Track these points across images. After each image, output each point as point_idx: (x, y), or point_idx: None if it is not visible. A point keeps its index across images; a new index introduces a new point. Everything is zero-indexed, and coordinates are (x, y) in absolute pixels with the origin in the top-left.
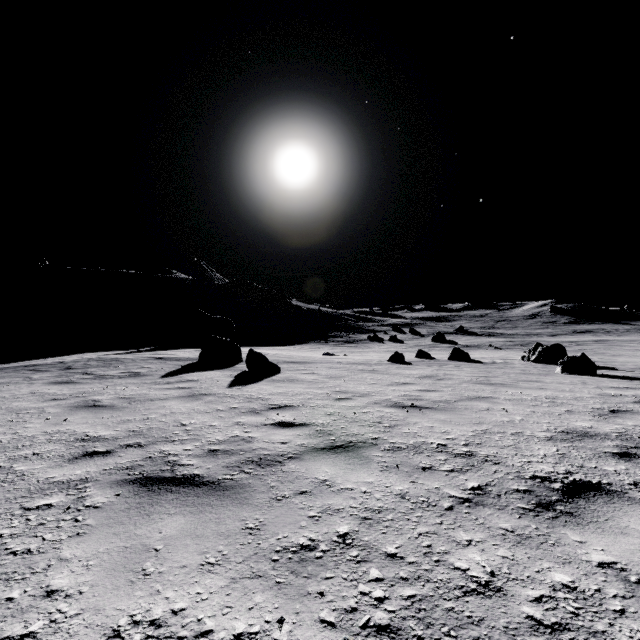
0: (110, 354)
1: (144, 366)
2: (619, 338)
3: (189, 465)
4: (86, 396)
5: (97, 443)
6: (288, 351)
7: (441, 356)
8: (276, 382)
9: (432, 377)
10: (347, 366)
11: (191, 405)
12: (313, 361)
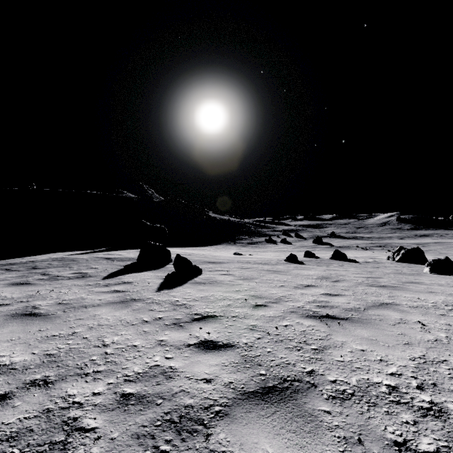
0: (72, 254)
1: (93, 267)
2: (451, 240)
3: (90, 431)
4: (29, 301)
5: (1, 378)
6: (207, 251)
7: (323, 255)
8: (198, 284)
9: (328, 278)
10: (255, 266)
11: (119, 314)
12: (227, 261)
